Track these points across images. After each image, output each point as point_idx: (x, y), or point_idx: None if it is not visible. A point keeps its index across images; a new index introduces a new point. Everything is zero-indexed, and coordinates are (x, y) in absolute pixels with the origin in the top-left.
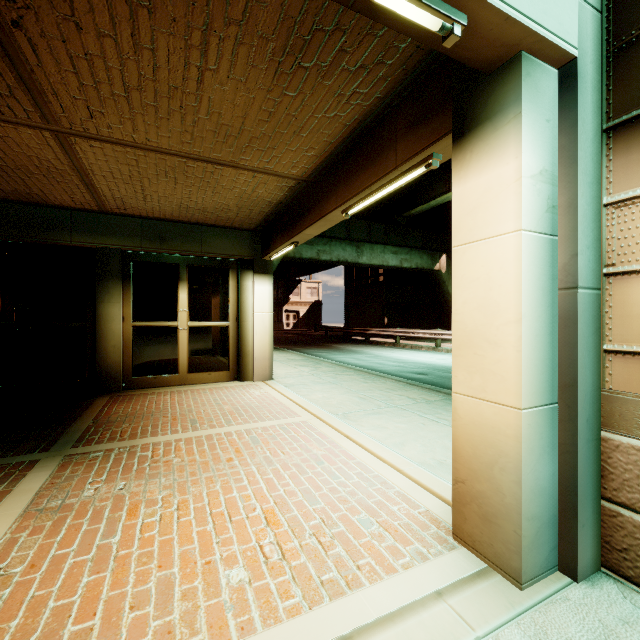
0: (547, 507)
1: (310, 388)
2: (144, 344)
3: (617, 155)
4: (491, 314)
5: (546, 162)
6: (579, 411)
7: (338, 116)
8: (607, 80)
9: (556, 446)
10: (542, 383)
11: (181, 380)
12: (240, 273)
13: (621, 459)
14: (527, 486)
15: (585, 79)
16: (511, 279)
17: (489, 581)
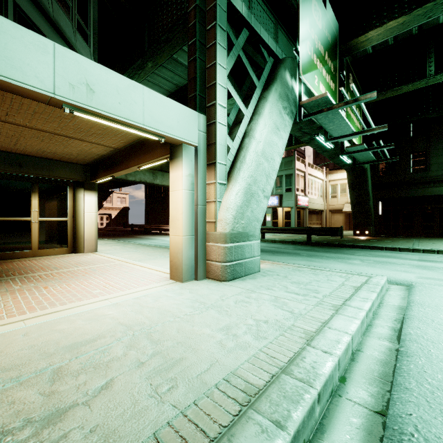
0: (191, 263)
1: (121, 253)
2: (5, 231)
3: (208, 172)
4: (177, 212)
5: (191, 172)
6: (198, 237)
7: (134, 133)
8: (207, 151)
9: (194, 247)
10: (189, 230)
11: (33, 254)
12: (76, 189)
13: (209, 249)
14: (184, 256)
15: (200, 151)
16: (181, 202)
17: (175, 283)
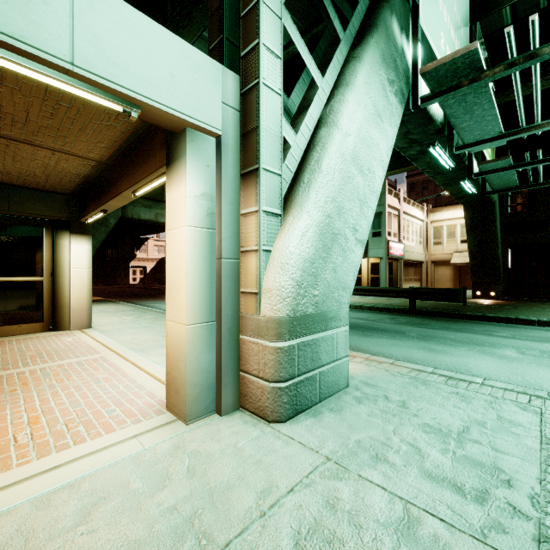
0: (208, 379)
1: (124, 332)
2: None
3: (244, 189)
4: (178, 272)
5: (207, 189)
6: (223, 324)
7: (114, 125)
8: (242, 148)
9: (215, 345)
10: (204, 310)
11: None
12: (55, 232)
13: (245, 348)
14: (191, 367)
15: (227, 147)
16: (184, 253)
17: (172, 425)
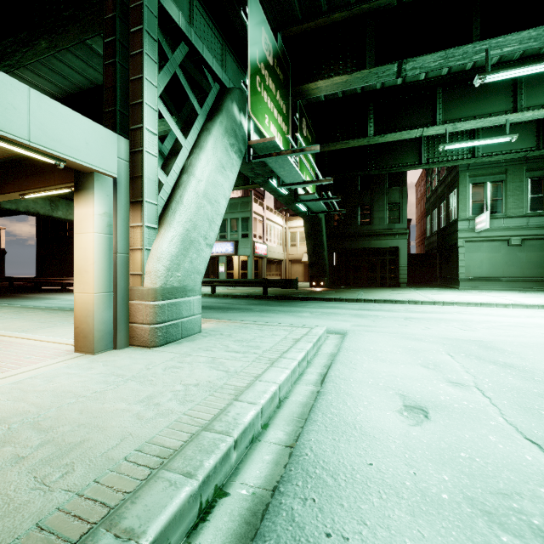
0: (108, 327)
1: None
2: None
3: (133, 211)
4: (86, 261)
5: (107, 210)
6: (118, 294)
7: None
8: (131, 186)
9: (112, 307)
10: (105, 285)
11: None
12: None
13: (134, 308)
14: (97, 320)
15: (121, 185)
16: (92, 249)
17: (83, 356)
